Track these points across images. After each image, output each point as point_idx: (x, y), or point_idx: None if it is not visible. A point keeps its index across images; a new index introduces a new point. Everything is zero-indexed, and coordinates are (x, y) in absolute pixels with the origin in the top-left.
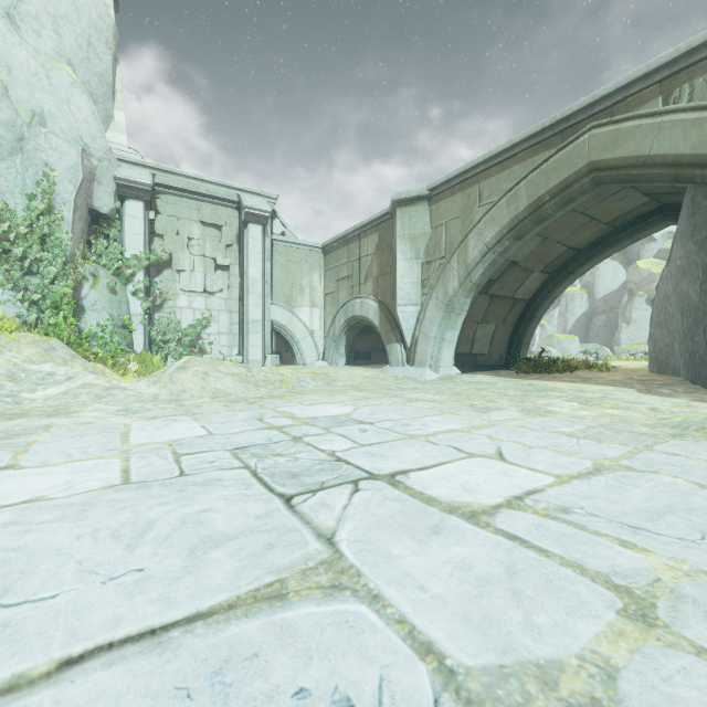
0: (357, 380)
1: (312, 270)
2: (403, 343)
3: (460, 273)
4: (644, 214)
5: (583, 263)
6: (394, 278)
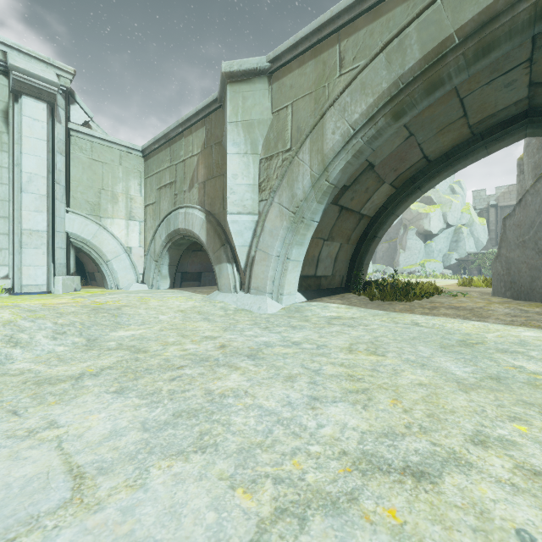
0: (163, 320)
1: (128, 175)
2: (236, 262)
3: (313, 167)
4: (507, 120)
5: (432, 177)
6: (225, 182)
